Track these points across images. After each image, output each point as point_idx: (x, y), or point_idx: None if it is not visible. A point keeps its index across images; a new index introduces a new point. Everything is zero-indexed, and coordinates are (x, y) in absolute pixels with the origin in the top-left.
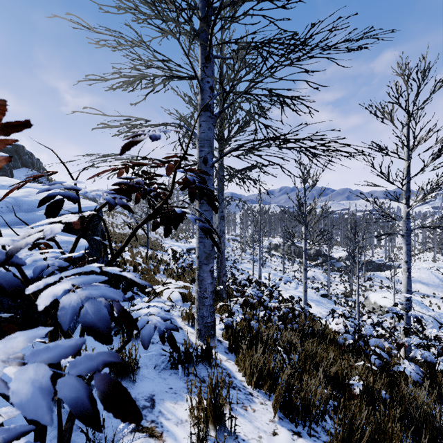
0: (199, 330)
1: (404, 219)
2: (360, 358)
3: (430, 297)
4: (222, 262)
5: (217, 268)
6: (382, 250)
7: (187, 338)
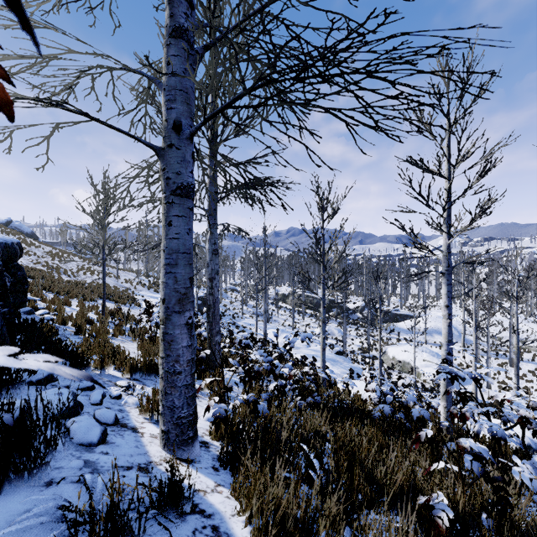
0: (165, 433)
1: (445, 254)
2: (405, 437)
3: None
4: (215, 315)
5: (208, 323)
6: (398, 299)
7: (143, 450)
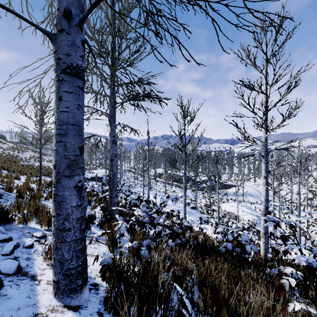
0: (55, 283)
1: (263, 143)
2: (244, 266)
3: (255, 204)
4: (114, 184)
5: (109, 190)
6: (226, 176)
7: (33, 300)
